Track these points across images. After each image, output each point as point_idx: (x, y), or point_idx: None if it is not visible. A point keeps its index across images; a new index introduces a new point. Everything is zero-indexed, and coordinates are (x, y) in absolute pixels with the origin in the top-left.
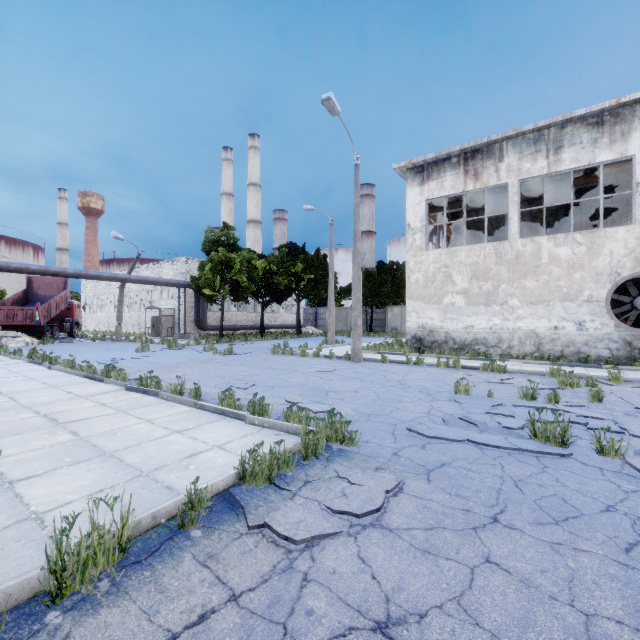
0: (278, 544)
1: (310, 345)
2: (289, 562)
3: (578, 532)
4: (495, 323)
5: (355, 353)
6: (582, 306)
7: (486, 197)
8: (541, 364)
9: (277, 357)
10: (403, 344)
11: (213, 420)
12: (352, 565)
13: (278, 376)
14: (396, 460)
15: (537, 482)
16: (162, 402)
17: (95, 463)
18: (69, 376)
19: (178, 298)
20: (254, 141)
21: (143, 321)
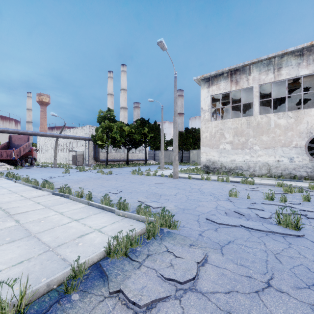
0: (128, 306)
1: (151, 169)
2: None
3: None
4: (246, 158)
5: (174, 174)
6: (292, 149)
7: (242, 94)
8: (271, 179)
9: (134, 176)
10: (198, 169)
11: (97, 212)
12: None
13: (134, 186)
14: (201, 239)
15: (288, 255)
16: (70, 201)
17: (23, 241)
18: (24, 186)
19: (85, 146)
20: (124, 68)
21: (68, 157)
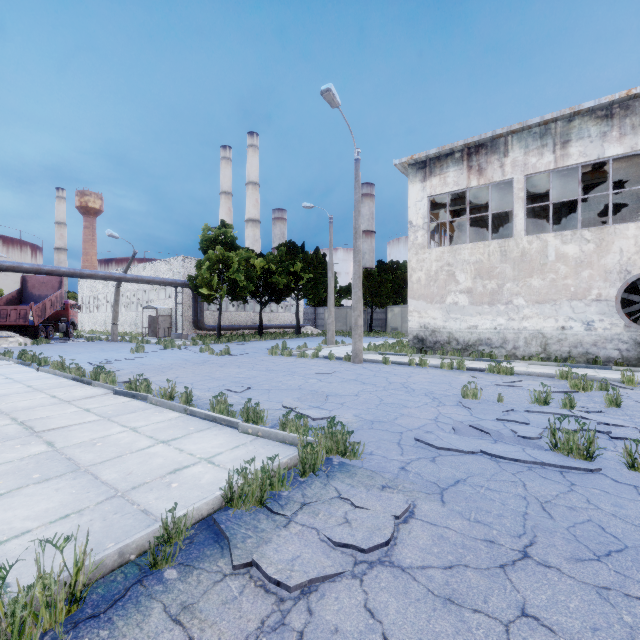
0: (268, 589)
1: (309, 345)
2: (281, 616)
3: (626, 572)
4: (500, 323)
5: (355, 354)
6: (590, 305)
7: (490, 193)
8: (548, 365)
9: (275, 358)
10: (404, 344)
11: (203, 428)
12: (358, 620)
13: (275, 378)
14: (404, 476)
15: (566, 504)
16: (150, 407)
17: (66, 480)
18: (57, 378)
19: (175, 298)
20: (253, 139)
21: (140, 321)
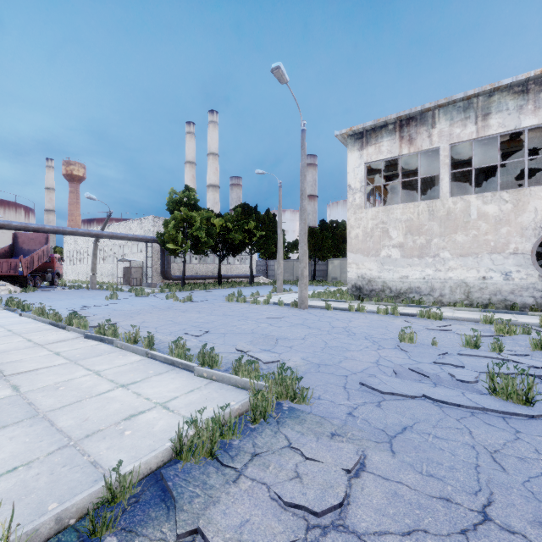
0: None
1: (261, 293)
2: None
3: None
4: (428, 273)
5: (302, 301)
6: (508, 258)
7: (419, 160)
8: (471, 311)
9: (231, 304)
10: (343, 292)
11: (162, 371)
12: None
13: (231, 323)
14: (352, 423)
15: (516, 454)
16: (116, 351)
17: (22, 427)
18: (36, 323)
19: (146, 252)
20: (213, 117)
21: (116, 272)
